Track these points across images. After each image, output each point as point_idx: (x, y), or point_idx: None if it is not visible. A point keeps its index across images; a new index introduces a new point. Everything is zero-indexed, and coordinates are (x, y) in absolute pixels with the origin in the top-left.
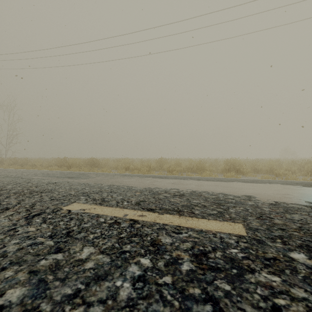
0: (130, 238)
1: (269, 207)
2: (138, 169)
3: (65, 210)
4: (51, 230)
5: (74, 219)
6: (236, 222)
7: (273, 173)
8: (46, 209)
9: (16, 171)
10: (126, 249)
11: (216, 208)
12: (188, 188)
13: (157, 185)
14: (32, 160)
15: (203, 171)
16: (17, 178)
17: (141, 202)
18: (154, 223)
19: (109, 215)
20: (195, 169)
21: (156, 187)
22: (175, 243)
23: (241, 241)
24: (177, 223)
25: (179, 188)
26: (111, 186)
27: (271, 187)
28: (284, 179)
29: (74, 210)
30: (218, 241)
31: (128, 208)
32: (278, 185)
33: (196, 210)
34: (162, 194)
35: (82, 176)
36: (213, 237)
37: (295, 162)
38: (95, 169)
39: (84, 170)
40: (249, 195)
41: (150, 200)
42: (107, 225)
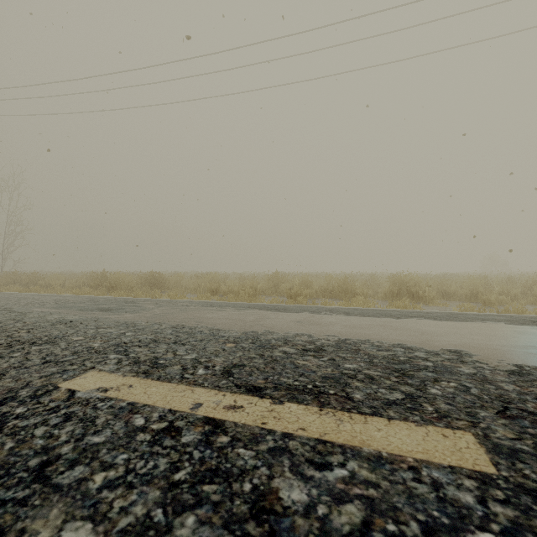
0: (199, 485)
1: (512, 381)
2: (235, 293)
3: (62, 391)
4: (5, 456)
5: (75, 419)
6: (455, 426)
7: (478, 300)
8: (20, 390)
9: (10, 296)
10: (183, 533)
11: (398, 385)
12: (330, 333)
13: (269, 327)
14: (48, 276)
15: (351, 296)
16: (2, 312)
17: (235, 367)
18: (262, 431)
19: (160, 405)
20: (336, 293)
21: (266, 332)
22: (318, 504)
23: (492, 498)
24: (316, 430)
25: (313, 334)
26: (178, 329)
27: (490, 330)
28: (503, 311)
29: (84, 392)
30: (430, 498)
31: (206, 385)
32: (501, 326)
33: (355, 390)
34: (278, 348)
35: (128, 306)
36: (415, 482)
37: (514, 280)
38: (157, 292)
39: (136, 295)
40: (456, 350)
41: (255, 362)
42: (147, 440)
